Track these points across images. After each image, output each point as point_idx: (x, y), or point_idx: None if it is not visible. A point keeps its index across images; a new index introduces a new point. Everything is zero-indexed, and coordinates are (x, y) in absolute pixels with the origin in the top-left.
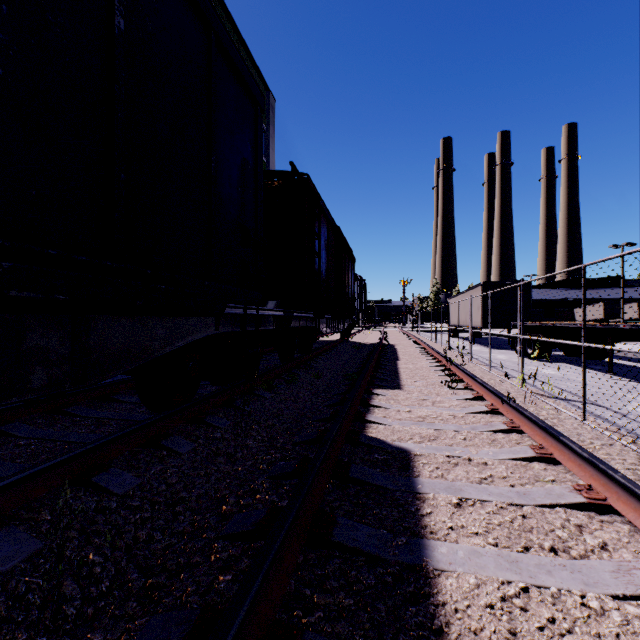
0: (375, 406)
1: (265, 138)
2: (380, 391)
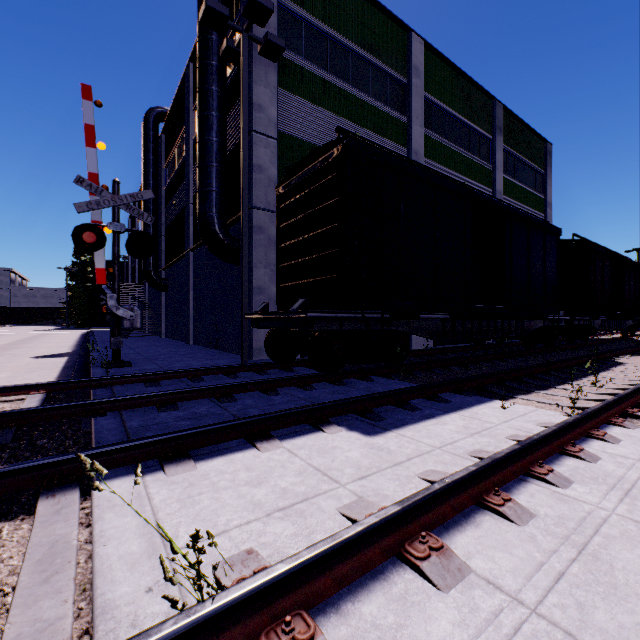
0: (621, 357)
1: (542, 179)
2: (629, 355)
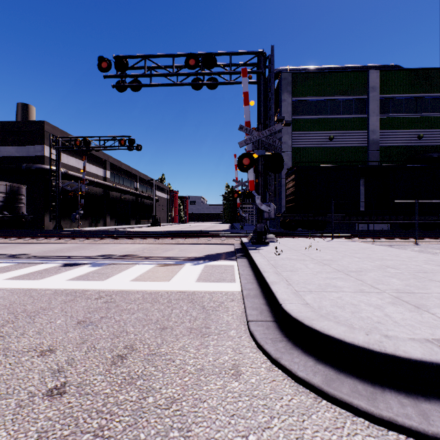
0: None
1: None
2: None
